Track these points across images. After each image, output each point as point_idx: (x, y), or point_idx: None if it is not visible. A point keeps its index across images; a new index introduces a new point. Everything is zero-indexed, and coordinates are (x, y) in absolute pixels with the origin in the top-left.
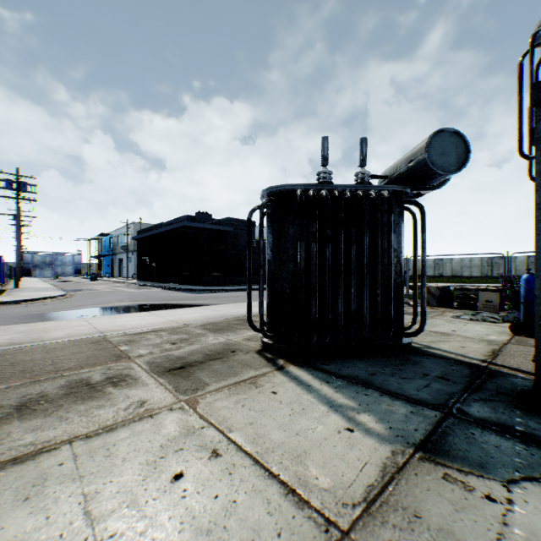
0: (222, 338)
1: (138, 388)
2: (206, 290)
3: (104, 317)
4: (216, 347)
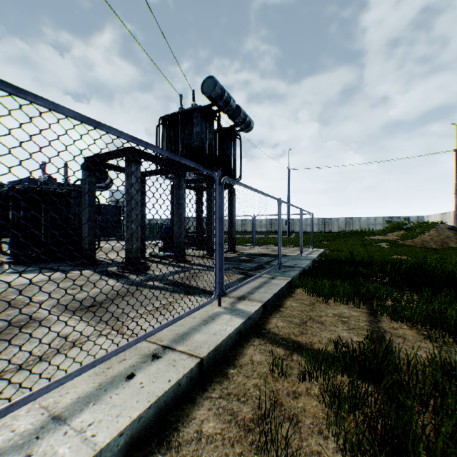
0: None
1: None
2: None
3: None
4: None
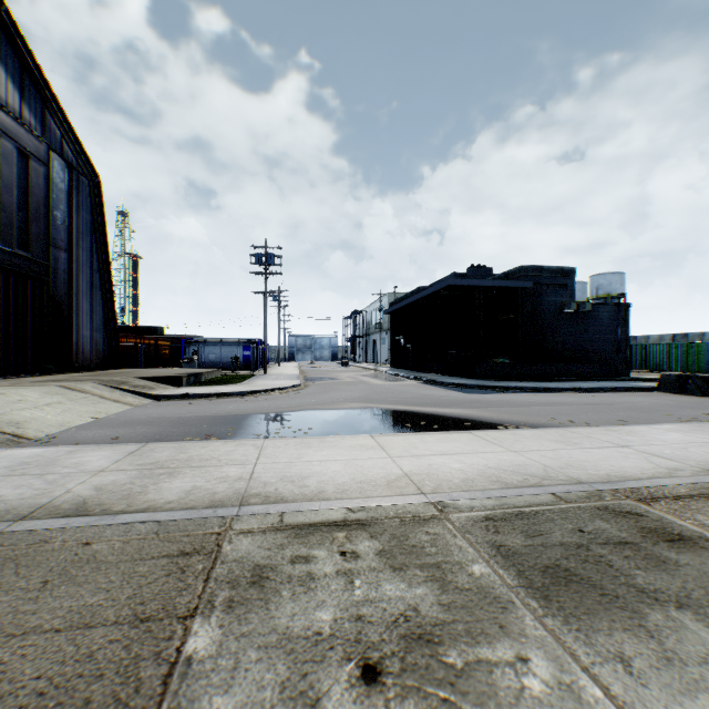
0: (606, 701)
1: None
2: (485, 387)
3: (294, 440)
4: None
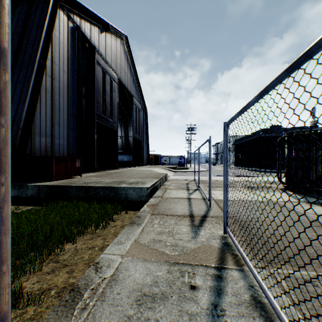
0: (268, 185)
1: (239, 188)
2: (273, 172)
3: None
4: (264, 186)
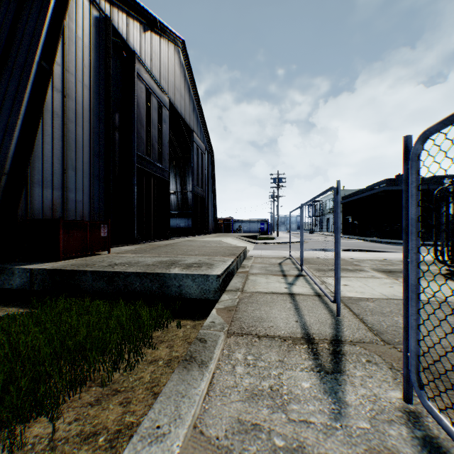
0: None
1: (369, 273)
2: None
3: None
4: None
